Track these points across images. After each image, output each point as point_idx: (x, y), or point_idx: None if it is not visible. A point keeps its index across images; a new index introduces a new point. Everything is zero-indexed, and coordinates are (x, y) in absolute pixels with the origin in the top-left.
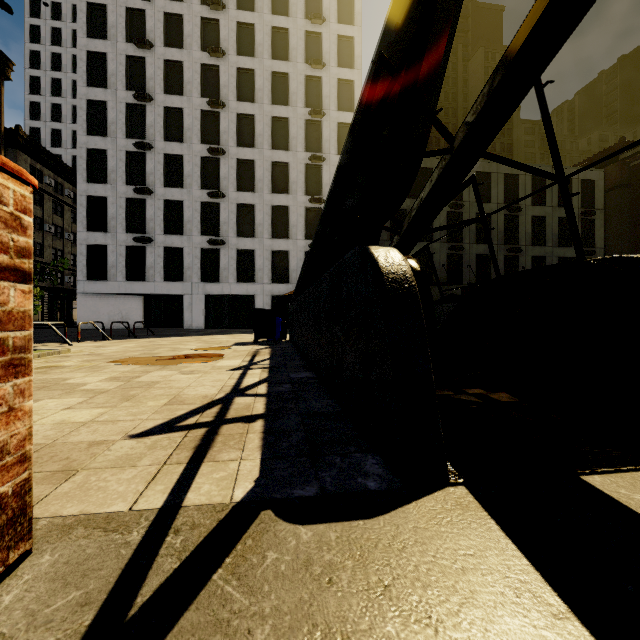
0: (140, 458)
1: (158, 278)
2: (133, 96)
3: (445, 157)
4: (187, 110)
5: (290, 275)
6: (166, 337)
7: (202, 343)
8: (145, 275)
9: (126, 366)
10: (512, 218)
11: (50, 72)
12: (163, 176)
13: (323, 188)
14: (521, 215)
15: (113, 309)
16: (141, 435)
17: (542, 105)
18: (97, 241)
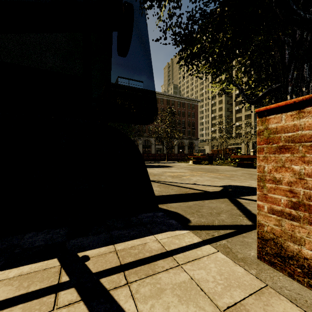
0: (180, 284)
1: None
2: None
3: None
4: None
5: None
6: None
7: None
8: None
9: None
10: None
11: None
12: None
13: None
14: None
15: None
16: None
17: None
18: None
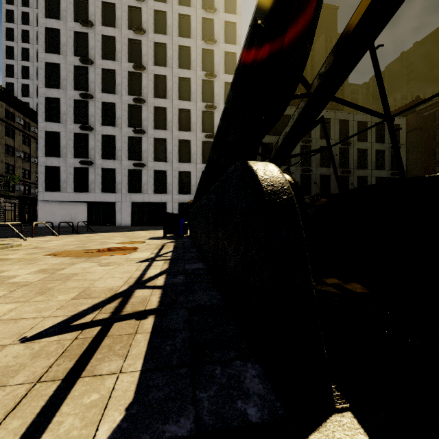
0: (16, 372)
1: (97, 190)
2: (79, 60)
3: (304, 100)
4: (118, 71)
5: (191, 188)
6: (100, 233)
7: (125, 238)
8: (88, 188)
9: (58, 258)
10: (344, 150)
11: (21, 43)
12: (101, 118)
13: (215, 128)
14: (350, 148)
15: (65, 212)
16: (33, 338)
17: (375, 63)
18: (53, 163)
